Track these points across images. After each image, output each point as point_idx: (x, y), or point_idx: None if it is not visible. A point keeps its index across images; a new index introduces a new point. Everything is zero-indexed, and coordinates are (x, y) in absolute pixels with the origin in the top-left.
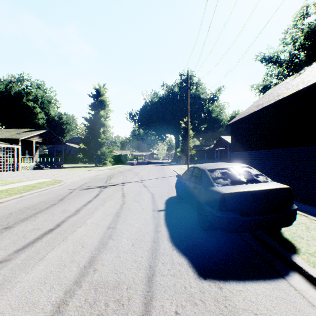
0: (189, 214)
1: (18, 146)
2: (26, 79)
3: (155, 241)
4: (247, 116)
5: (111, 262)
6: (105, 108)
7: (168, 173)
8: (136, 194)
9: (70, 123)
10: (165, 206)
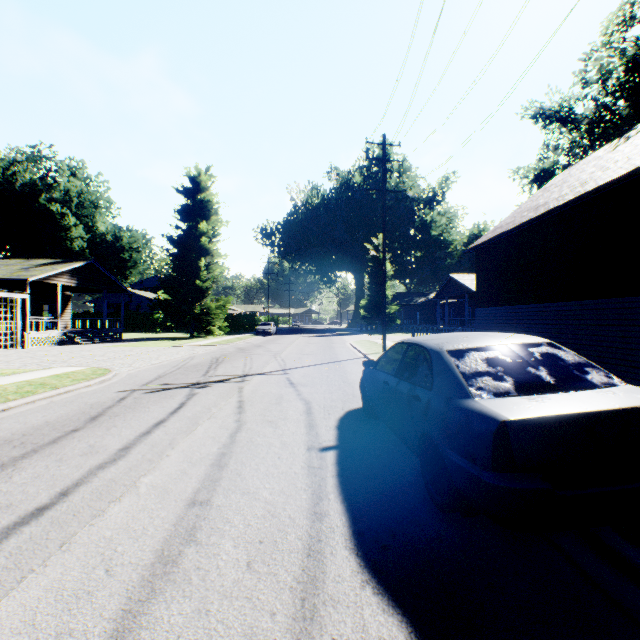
0: (398, 458)
1: (24, 296)
2: (46, 157)
3: (313, 549)
4: (512, 230)
5: (178, 638)
6: (211, 216)
7: (341, 352)
8: (269, 404)
9: (139, 247)
10: (338, 435)
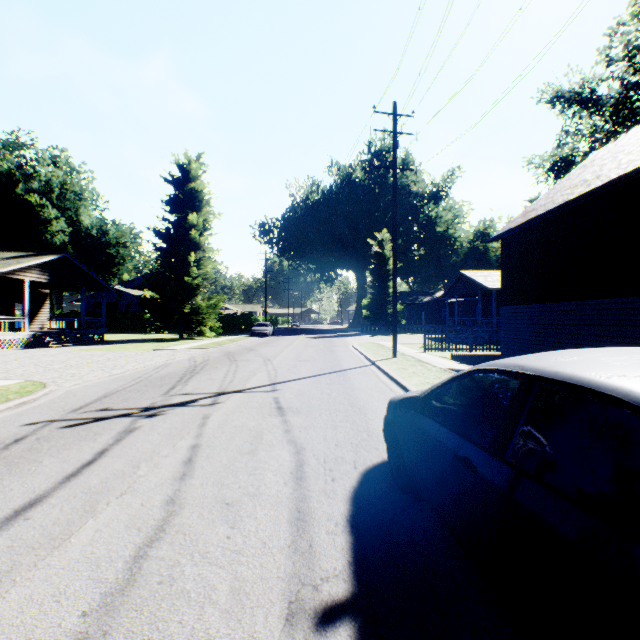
0: None
1: None
2: (24, 144)
3: None
4: (555, 209)
5: None
6: (202, 208)
7: (344, 357)
8: (237, 455)
9: (126, 242)
10: (353, 553)
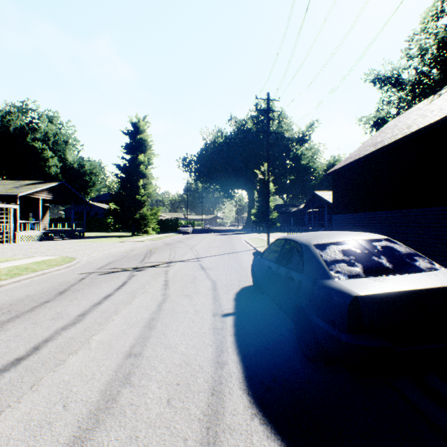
0: (278, 322)
1: (15, 206)
2: (31, 109)
3: (216, 390)
4: (358, 159)
5: None
6: (147, 151)
7: (238, 245)
8: (186, 283)
9: (96, 172)
10: (235, 305)
